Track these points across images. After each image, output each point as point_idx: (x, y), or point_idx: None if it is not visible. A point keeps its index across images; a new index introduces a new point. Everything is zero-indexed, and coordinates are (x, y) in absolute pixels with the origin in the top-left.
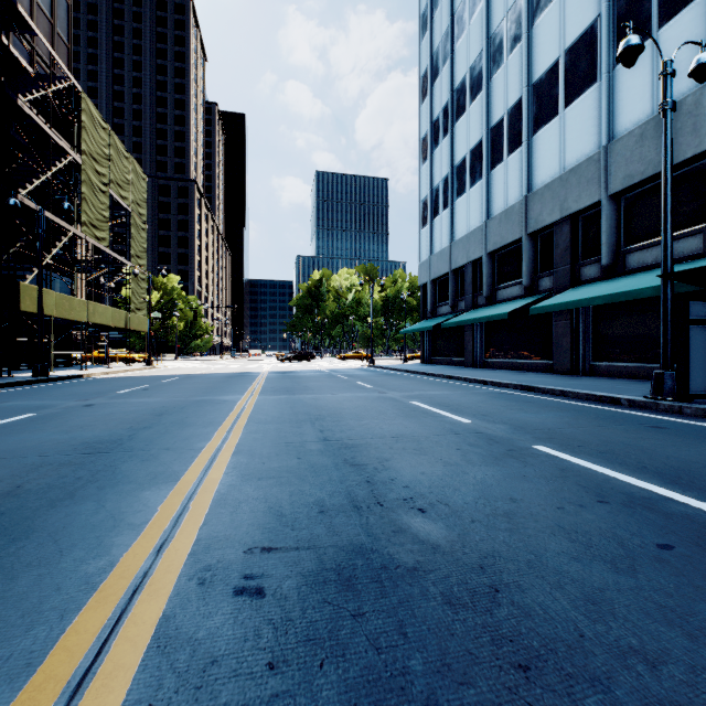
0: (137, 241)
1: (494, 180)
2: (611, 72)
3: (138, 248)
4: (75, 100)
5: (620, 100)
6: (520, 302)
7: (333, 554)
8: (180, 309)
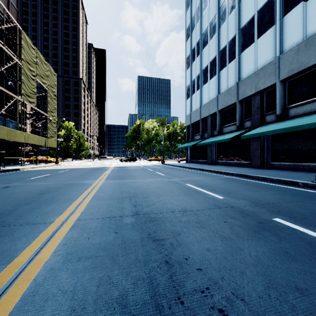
0: (51, 104)
1: (222, 75)
2: (281, 19)
3: (52, 108)
4: (18, 34)
5: (286, 33)
6: (235, 133)
7: None
8: (72, 137)
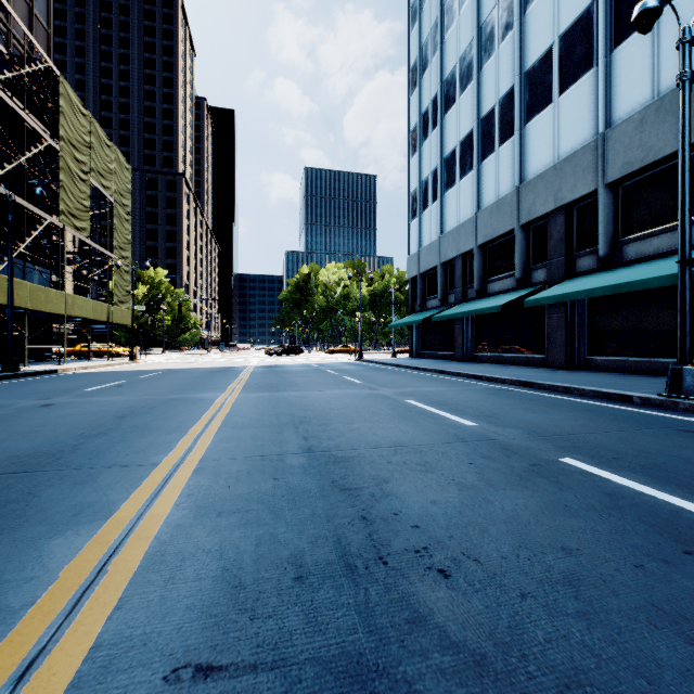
0: (120, 232)
1: (485, 171)
2: (608, 56)
3: (121, 240)
4: (53, 85)
5: (618, 86)
6: (512, 295)
7: (313, 682)
8: (164, 302)
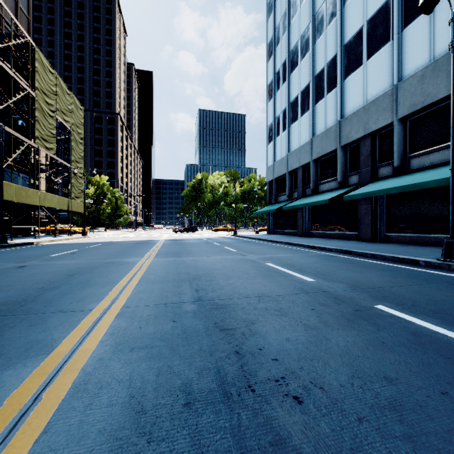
0: (76, 151)
1: (317, 110)
2: (400, 33)
3: (77, 156)
4: (31, 53)
5: (406, 53)
6: (336, 192)
7: None
8: (105, 197)
